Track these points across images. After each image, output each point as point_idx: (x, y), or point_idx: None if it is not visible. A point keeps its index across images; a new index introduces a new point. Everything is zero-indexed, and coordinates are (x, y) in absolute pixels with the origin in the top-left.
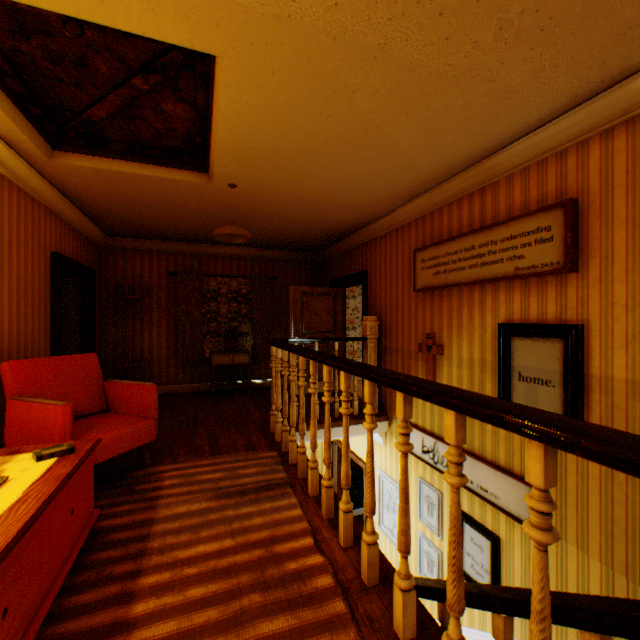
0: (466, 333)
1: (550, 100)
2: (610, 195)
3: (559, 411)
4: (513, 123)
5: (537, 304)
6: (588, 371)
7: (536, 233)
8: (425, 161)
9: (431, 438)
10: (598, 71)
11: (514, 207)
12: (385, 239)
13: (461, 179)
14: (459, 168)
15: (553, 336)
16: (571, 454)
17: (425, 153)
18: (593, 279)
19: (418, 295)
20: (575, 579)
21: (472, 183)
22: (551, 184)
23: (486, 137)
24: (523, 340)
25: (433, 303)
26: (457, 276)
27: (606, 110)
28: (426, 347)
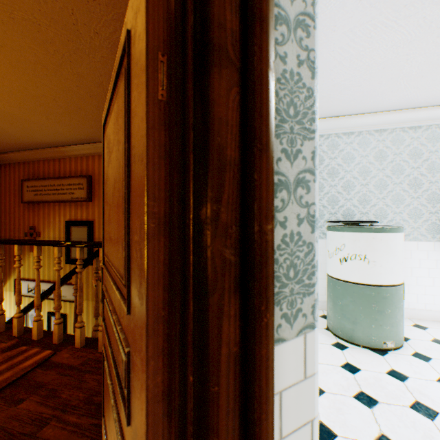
0: (53, 225)
1: (80, 139)
2: (101, 177)
3: (87, 253)
4: (68, 140)
5: (81, 213)
6: (96, 237)
7: (79, 185)
8: (26, 139)
9: (34, 282)
10: (92, 138)
11: (73, 172)
12: (2, 167)
13: (50, 151)
14: (48, 146)
15: (85, 225)
16: (91, 268)
17: (25, 137)
18: (97, 205)
19: (26, 205)
20: (92, 312)
21: (55, 155)
22: (85, 167)
23: (57, 141)
24: (76, 227)
25: (36, 210)
26: (48, 198)
27: (99, 149)
28: (31, 234)
